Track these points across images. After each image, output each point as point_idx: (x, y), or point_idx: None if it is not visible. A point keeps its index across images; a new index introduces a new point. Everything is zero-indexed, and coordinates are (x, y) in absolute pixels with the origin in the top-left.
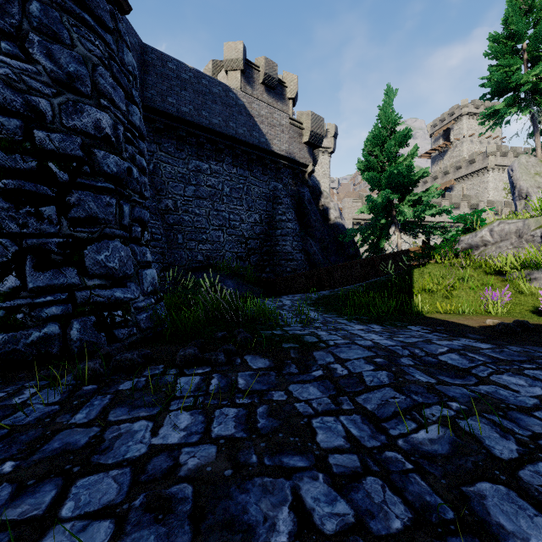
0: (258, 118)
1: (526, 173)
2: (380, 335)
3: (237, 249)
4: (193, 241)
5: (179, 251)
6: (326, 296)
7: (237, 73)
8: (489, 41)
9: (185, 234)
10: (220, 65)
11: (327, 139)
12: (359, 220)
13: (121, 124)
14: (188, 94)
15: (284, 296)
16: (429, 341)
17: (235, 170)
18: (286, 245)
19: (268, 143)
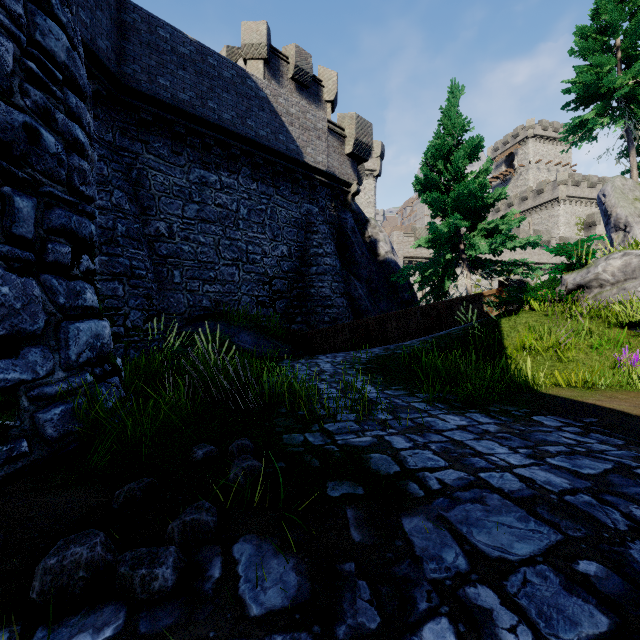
0: (286, 118)
1: (623, 198)
2: (511, 448)
3: (258, 291)
4: (196, 280)
5: (176, 293)
6: (381, 357)
7: (259, 62)
8: (575, 36)
9: (185, 270)
10: (237, 54)
11: (372, 159)
12: (411, 258)
13: (10, 38)
14: (188, 75)
15: (322, 356)
16: (633, 473)
17: (254, 186)
18: (323, 286)
19: (299, 151)
